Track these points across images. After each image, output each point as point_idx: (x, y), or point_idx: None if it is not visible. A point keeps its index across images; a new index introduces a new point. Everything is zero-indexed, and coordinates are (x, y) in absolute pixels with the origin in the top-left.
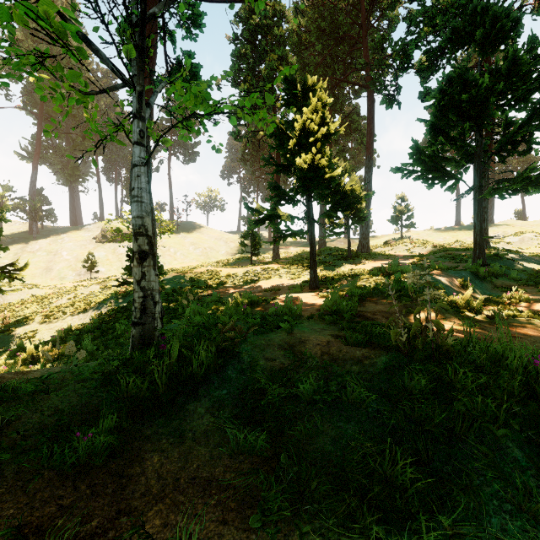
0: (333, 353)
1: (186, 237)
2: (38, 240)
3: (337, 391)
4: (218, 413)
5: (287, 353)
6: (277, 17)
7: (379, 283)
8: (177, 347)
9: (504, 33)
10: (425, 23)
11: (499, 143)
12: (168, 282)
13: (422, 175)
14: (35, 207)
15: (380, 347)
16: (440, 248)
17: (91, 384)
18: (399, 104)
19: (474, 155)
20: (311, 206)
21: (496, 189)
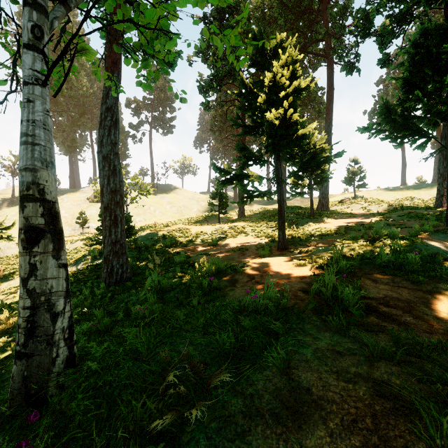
0: None
1: (164, 197)
2: None
3: None
4: None
5: None
6: None
7: (367, 252)
8: None
9: None
10: None
11: None
12: (142, 239)
13: (390, 134)
14: None
15: None
16: (397, 206)
17: None
18: (358, 70)
19: None
20: (280, 166)
21: None
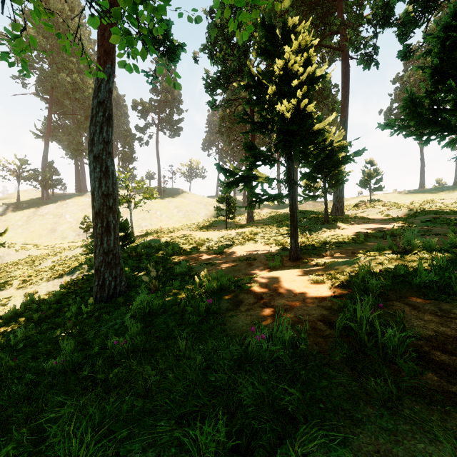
0: None
1: (170, 201)
2: (47, 204)
3: None
4: None
5: None
6: None
7: (400, 267)
8: None
9: None
10: None
11: None
12: (143, 246)
13: (416, 130)
14: (45, 177)
15: None
16: (418, 211)
17: None
18: (377, 64)
19: None
20: (292, 166)
21: None
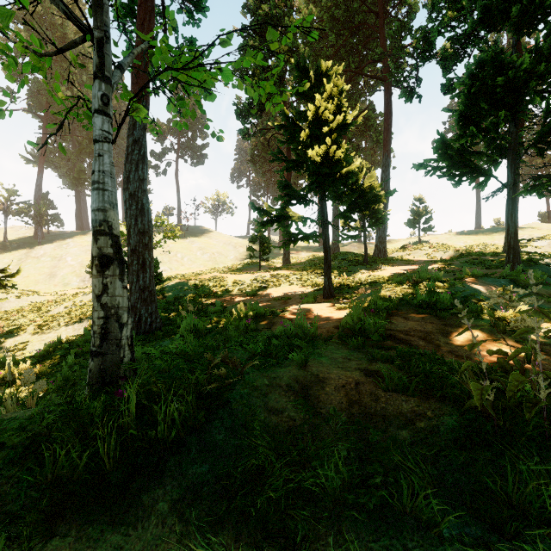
0: (366, 402)
1: (193, 242)
2: (43, 245)
3: (380, 481)
4: (190, 513)
5: (299, 401)
6: (287, 6)
7: (406, 294)
8: (134, 399)
9: (545, 8)
10: (449, 7)
11: (538, 133)
12: (170, 289)
13: (448, 171)
14: (39, 212)
15: (435, 395)
16: (464, 253)
17: (2, 456)
18: (419, 97)
19: (508, 149)
20: (325, 205)
21: (534, 186)
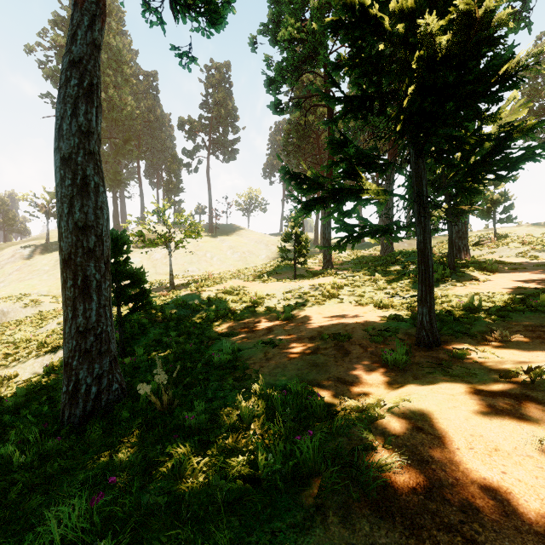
0: None
1: (224, 240)
2: None
3: None
4: None
5: None
6: None
7: None
8: None
9: None
10: None
11: None
12: (175, 306)
13: None
14: None
15: None
16: None
17: None
18: (528, 25)
19: None
20: (424, 170)
21: None
